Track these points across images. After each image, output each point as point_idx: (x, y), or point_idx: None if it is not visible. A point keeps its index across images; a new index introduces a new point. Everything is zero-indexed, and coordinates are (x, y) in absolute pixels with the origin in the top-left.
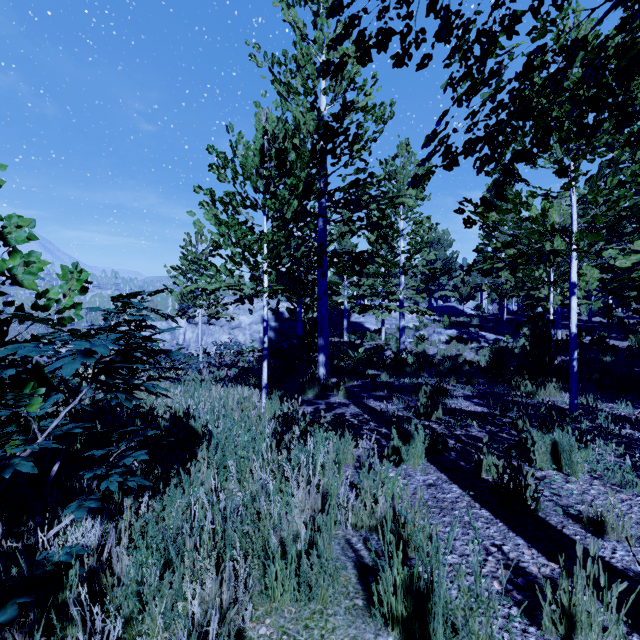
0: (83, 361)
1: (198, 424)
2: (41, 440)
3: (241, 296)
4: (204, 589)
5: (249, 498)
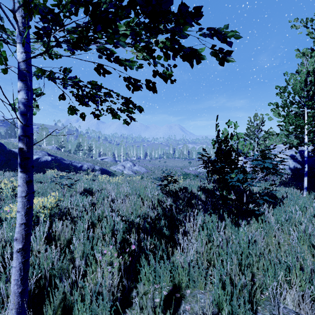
0: (260, 166)
1: (277, 195)
2: (254, 182)
3: (290, 146)
4: (302, 226)
5: (311, 215)
